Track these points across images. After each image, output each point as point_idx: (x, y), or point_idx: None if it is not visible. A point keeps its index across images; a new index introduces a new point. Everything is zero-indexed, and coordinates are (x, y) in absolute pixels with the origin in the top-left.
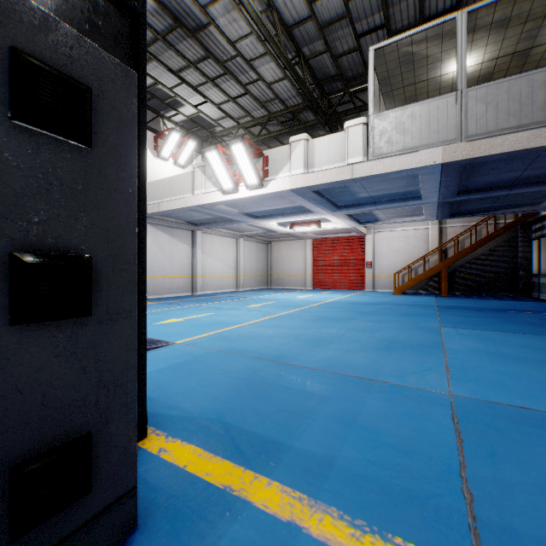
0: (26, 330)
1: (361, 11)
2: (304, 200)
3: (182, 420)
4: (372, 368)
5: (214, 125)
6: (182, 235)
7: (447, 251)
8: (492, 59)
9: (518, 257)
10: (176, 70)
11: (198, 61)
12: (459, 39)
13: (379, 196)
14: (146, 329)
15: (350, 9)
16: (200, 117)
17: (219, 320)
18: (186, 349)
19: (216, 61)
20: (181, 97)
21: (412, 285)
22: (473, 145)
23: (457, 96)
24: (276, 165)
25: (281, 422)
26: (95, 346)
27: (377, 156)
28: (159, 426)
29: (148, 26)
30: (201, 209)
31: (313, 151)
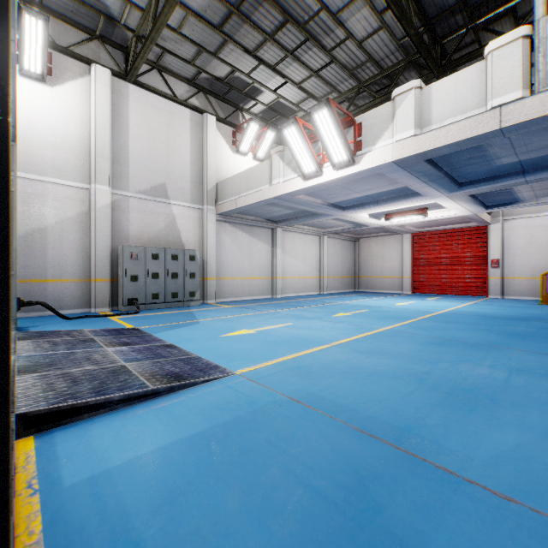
0: None
1: None
2: (411, 178)
3: None
4: None
5: (295, 111)
6: (261, 234)
7: None
8: None
9: None
10: (252, 49)
11: (275, 31)
12: None
13: (533, 160)
14: (2, 481)
15: None
16: (280, 103)
17: (298, 335)
18: (245, 388)
19: (295, 26)
20: (259, 83)
21: None
22: None
23: None
24: (373, 131)
25: None
26: None
27: None
28: None
29: None
30: (280, 202)
31: (429, 102)
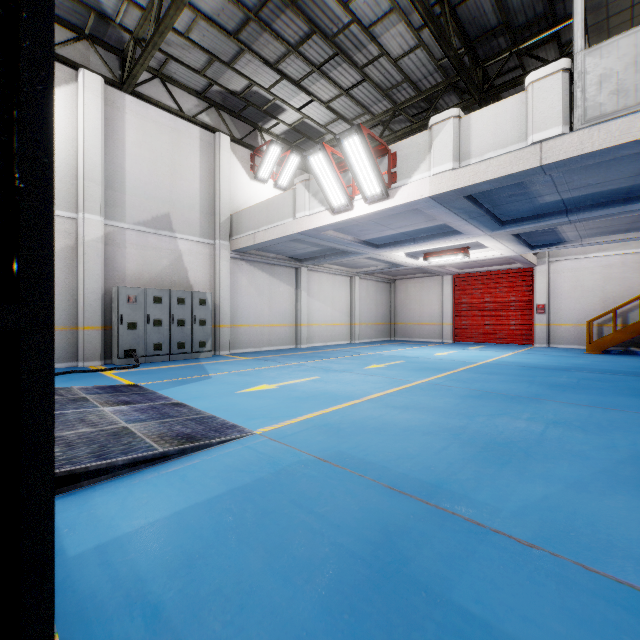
0: None
1: None
2: (450, 214)
3: None
4: None
5: (322, 133)
6: (283, 274)
7: None
8: None
9: None
10: (273, 61)
11: (300, 43)
12: None
13: (576, 199)
14: (48, 520)
15: None
16: (305, 124)
17: (325, 390)
18: (267, 449)
19: (323, 38)
20: (281, 99)
21: (620, 339)
22: None
23: None
24: (409, 163)
25: None
26: None
27: (592, 121)
28: None
29: (236, 2)
30: (305, 238)
31: (468, 133)
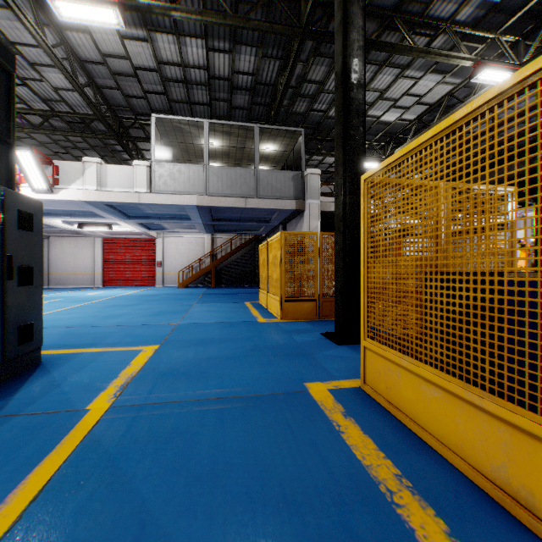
0: (22, 288)
1: (147, 78)
2: (97, 209)
3: None
4: (145, 321)
5: None
6: None
7: (217, 255)
8: (227, 146)
9: (256, 261)
10: None
11: None
12: (205, 135)
13: (162, 214)
14: None
15: (138, 73)
16: None
17: None
18: None
19: None
20: None
21: (192, 280)
22: (212, 199)
23: (204, 168)
24: (69, 176)
25: (95, 340)
26: (34, 295)
27: (157, 191)
28: None
29: None
30: None
31: (106, 174)
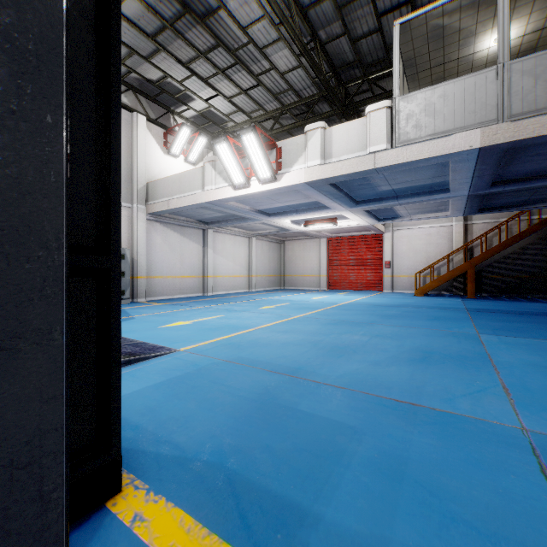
0: None
1: None
2: (321, 195)
3: (171, 462)
4: (410, 387)
5: (225, 120)
6: (192, 234)
7: (473, 249)
8: (535, 31)
9: None
10: (185, 61)
11: (208, 51)
12: (500, 5)
13: (402, 189)
14: (120, 345)
15: None
16: (211, 112)
17: (229, 323)
18: (189, 358)
19: (226, 50)
20: (191, 91)
21: (435, 286)
22: (517, 125)
23: (498, 71)
24: (291, 156)
25: (303, 471)
26: None
27: (403, 143)
28: (141, 472)
29: (155, 13)
30: (212, 206)
31: (331, 140)
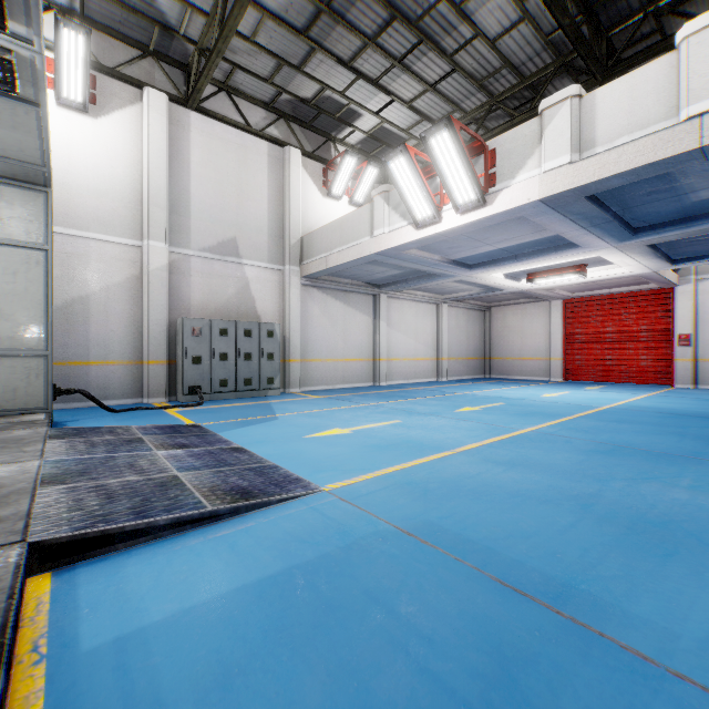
0: None
1: None
2: (565, 222)
3: None
4: None
5: (404, 139)
6: (359, 302)
7: None
8: None
9: None
10: (348, 59)
11: (378, 33)
12: None
13: None
14: None
15: None
16: (384, 129)
17: (408, 437)
18: (336, 512)
19: (405, 24)
20: (356, 103)
21: None
22: None
23: None
24: (512, 160)
25: None
26: None
27: None
28: None
29: None
30: (384, 259)
31: (592, 115)
